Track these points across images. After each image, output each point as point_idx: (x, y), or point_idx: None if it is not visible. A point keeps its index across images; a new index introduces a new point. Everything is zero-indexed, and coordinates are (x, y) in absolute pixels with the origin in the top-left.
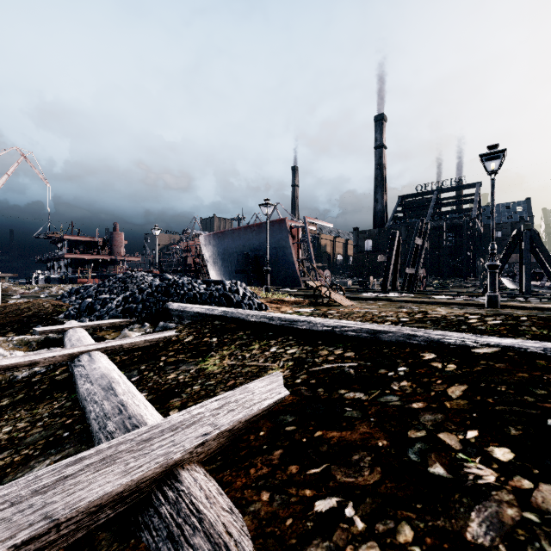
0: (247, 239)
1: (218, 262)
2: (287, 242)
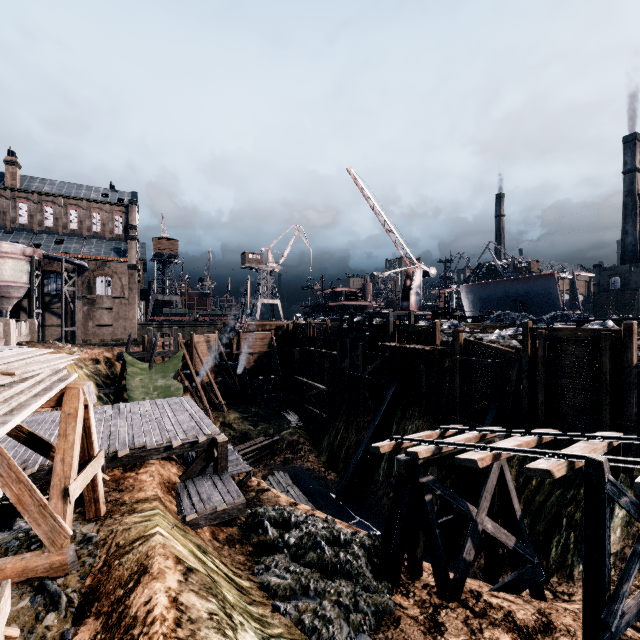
0: (513, 288)
1: (478, 305)
2: (555, 290)
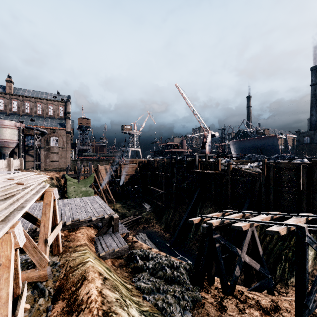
0: (256, 142)
1: (238, 151)
2: (277, 143)
